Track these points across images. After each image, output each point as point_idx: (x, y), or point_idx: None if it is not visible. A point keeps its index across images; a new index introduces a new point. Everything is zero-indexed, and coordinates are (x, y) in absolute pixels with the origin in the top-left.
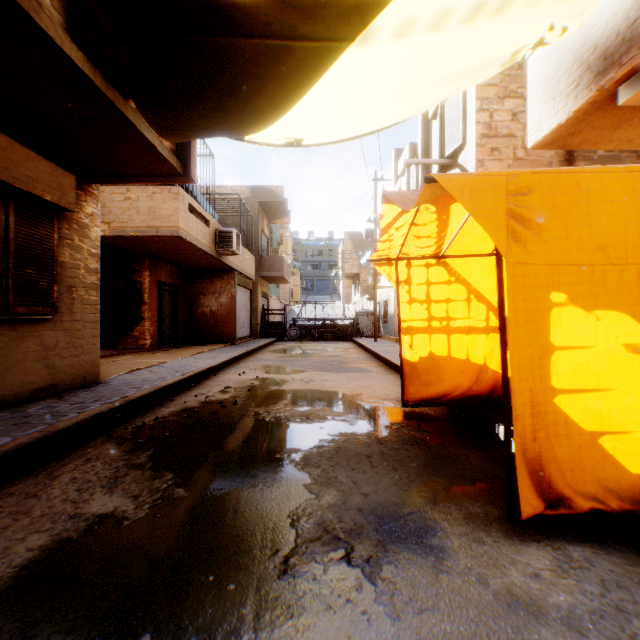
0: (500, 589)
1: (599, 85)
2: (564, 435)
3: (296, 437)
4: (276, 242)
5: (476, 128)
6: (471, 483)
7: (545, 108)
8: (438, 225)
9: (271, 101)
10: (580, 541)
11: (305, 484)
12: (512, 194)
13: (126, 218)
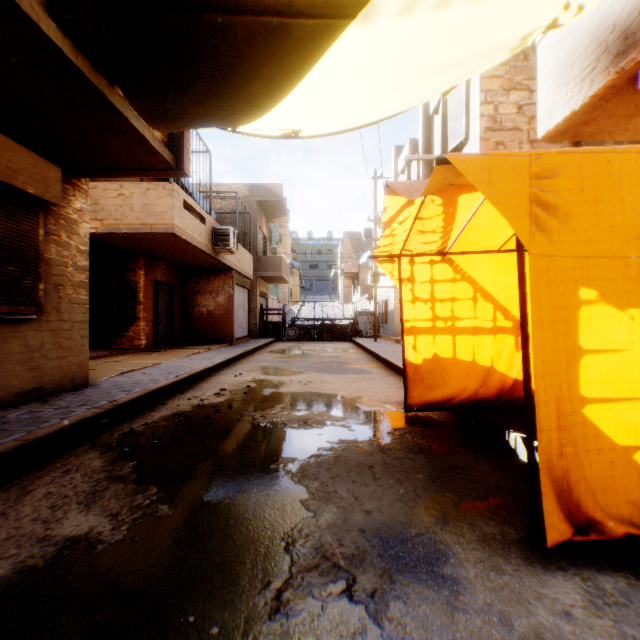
0: (527, 633)
1: (619, 67)
2: (594, 450)
3: (293, 445)
4: (275, 241)
5: (480, 121)
6: (483, 498)
7: (557, 95)
8: (444, 219)
9: (266, 86)
10: (611, 569)
11: (302, 499)
12: (535, 177)
13: (119, 215)
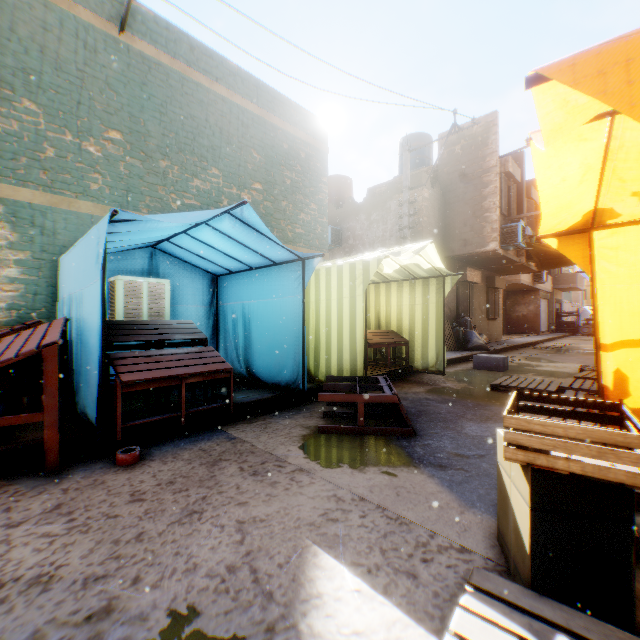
0: None
1: None
2: None
3: (586, 351)
4: None
5: None
6: None
7: None
8: None
9: None
10: None
11: (588, 353)
12: None
13: None
